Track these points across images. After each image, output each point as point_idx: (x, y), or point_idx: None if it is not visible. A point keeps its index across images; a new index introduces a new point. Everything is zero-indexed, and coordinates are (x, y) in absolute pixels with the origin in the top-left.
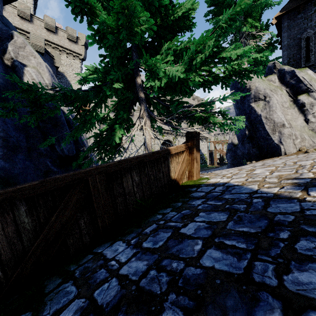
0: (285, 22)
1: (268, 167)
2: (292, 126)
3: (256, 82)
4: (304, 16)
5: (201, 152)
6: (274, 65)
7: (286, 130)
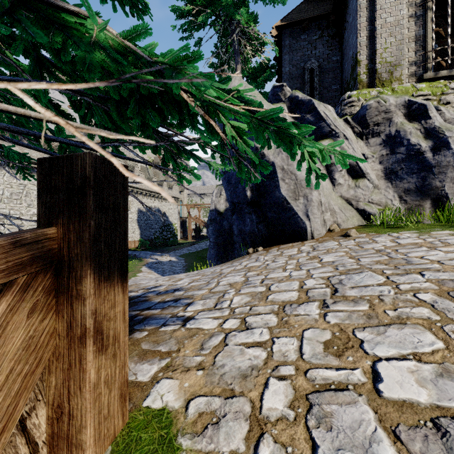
0: (287, 39)
1: (395, 325)
2: (320, 188)
3: (263, 103)
4: (308, 39)
5: (168, 221)
6: (282, 88)
7: (314, 194)
